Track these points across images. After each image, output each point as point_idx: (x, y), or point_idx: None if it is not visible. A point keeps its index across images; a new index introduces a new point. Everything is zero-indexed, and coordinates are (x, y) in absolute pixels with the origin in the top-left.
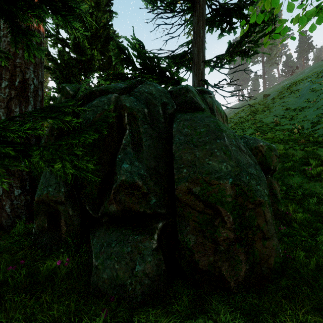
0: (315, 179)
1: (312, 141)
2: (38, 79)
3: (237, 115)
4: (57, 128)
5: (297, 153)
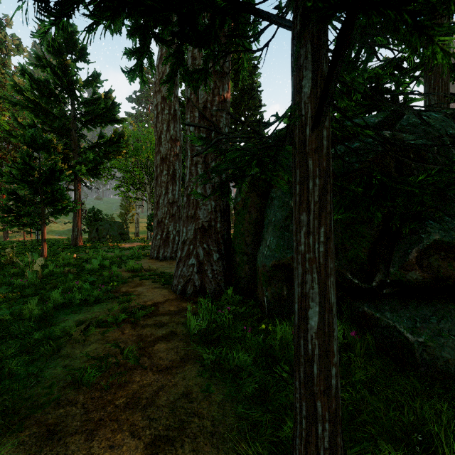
0: None
1: None
2: (228, 128)
3: None
4: None
5: None
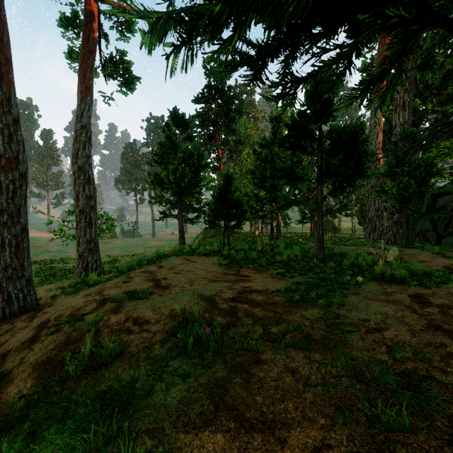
0: None
1: None
2: None
3: None
4: (426, 207)
5: None
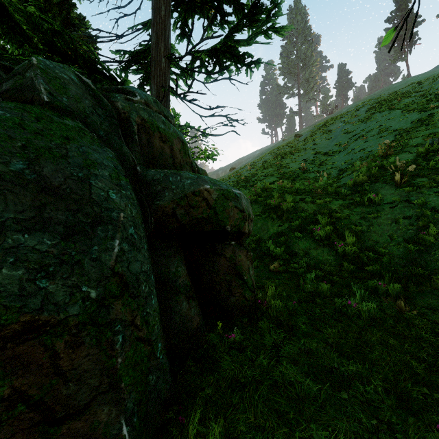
0: (324, 244)
1: (330, 192)
2: None
3: (263, 158)
4: None
5: (308, 207)
